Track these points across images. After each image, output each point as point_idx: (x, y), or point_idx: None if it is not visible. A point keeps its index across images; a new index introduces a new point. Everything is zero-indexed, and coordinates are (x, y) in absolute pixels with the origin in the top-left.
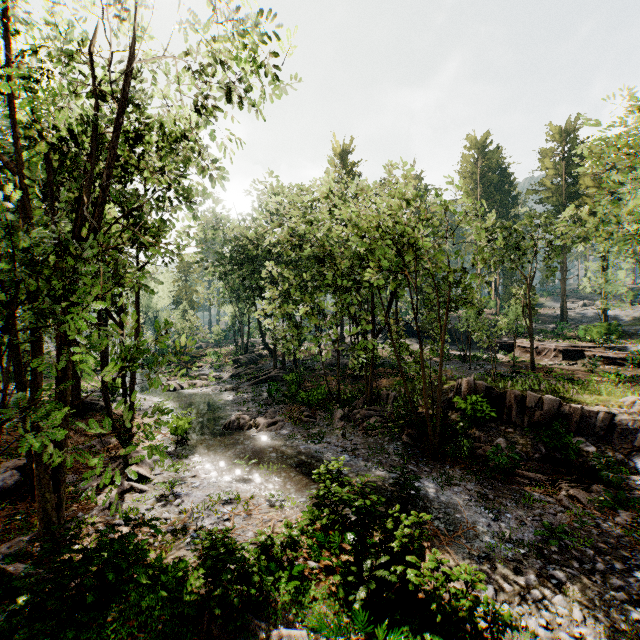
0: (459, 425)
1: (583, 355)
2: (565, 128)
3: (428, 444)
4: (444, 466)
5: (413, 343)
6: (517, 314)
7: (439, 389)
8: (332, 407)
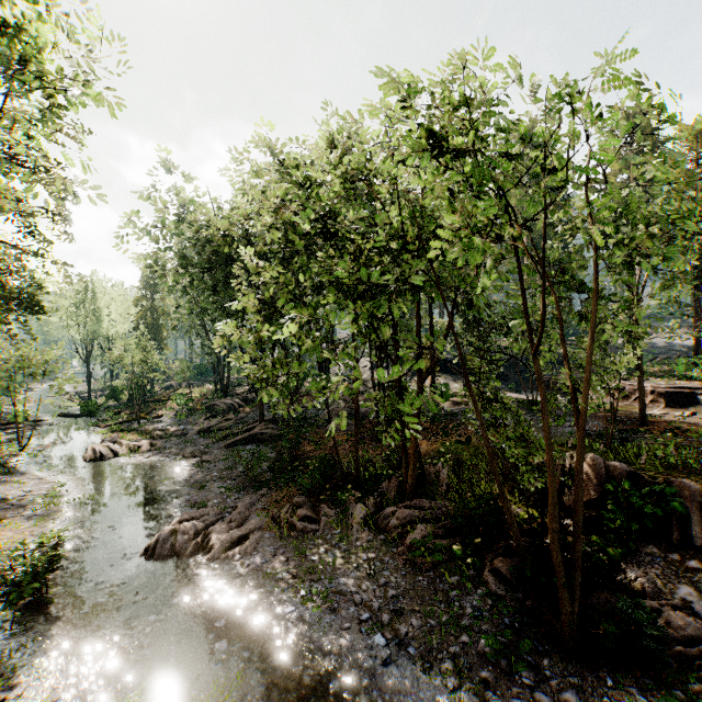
0: (599, 558)
1: (694, 400)
2: (634, 111)
3: (553, 614)
4: (601, 677)
5: (449, 381)
6: (622, 342)
7: (578, 498)
8: (346, 497)
